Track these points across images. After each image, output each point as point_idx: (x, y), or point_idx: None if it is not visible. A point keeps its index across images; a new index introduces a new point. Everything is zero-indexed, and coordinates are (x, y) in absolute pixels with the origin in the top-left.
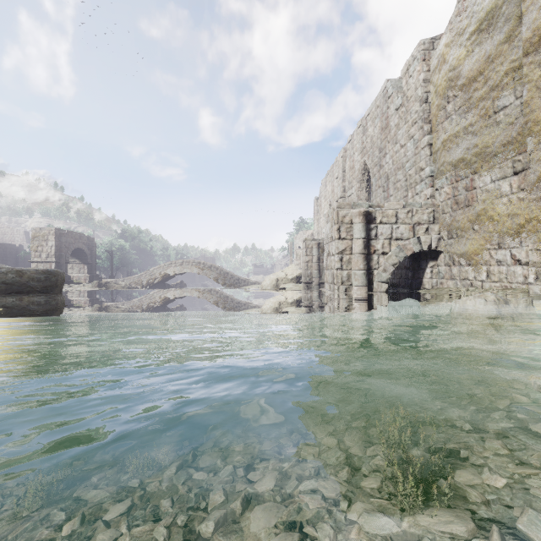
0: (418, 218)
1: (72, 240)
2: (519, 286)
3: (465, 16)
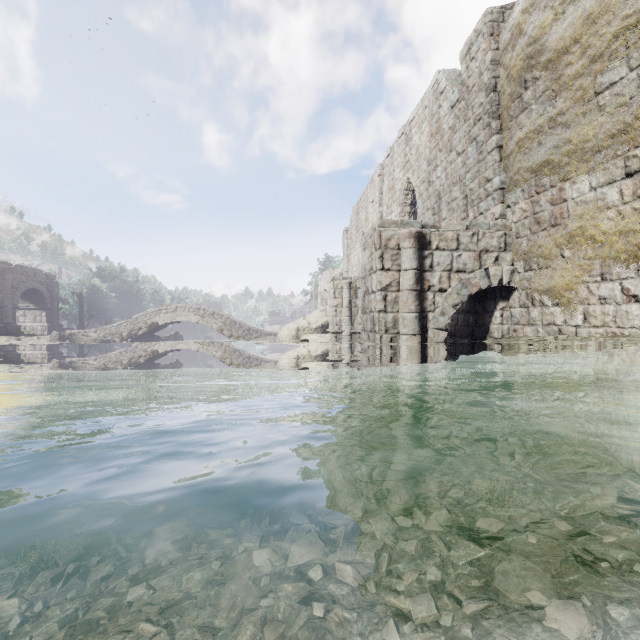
0: (486, 243)
1: (23, 278)
2: (635, 331)
3: None
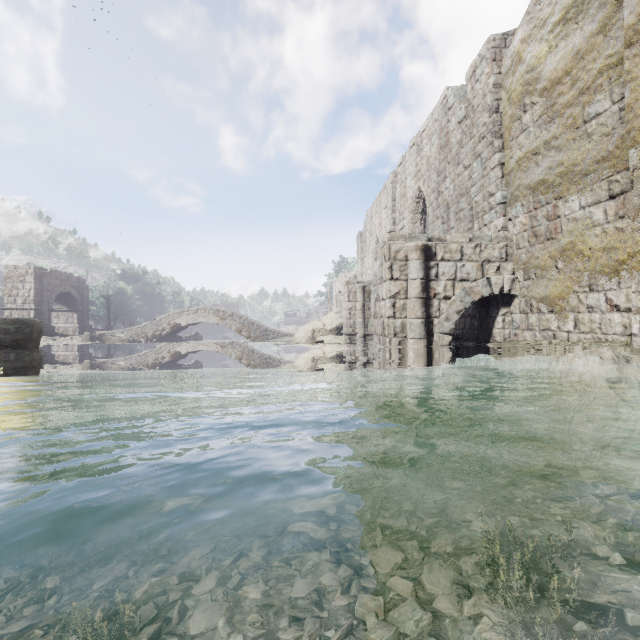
0: (488, 254)
1: (57, 282)
2: (617, 338)
3: (547, 3)
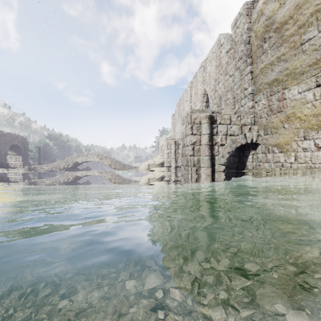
0: (244, 121)
1: (10, 139)
2: None
3: None
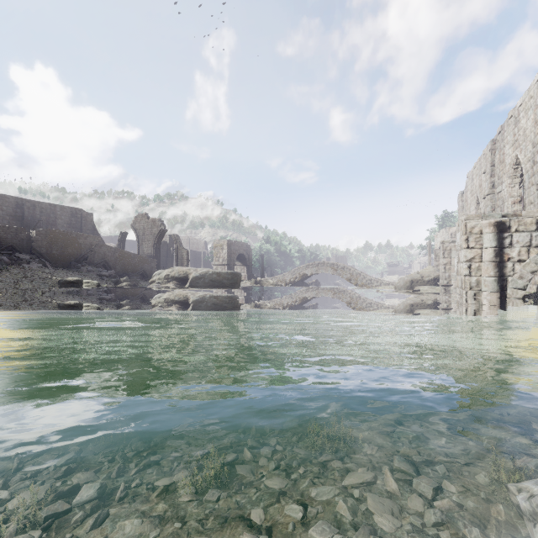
0: None
1: (237, 248)
2: None
3: None
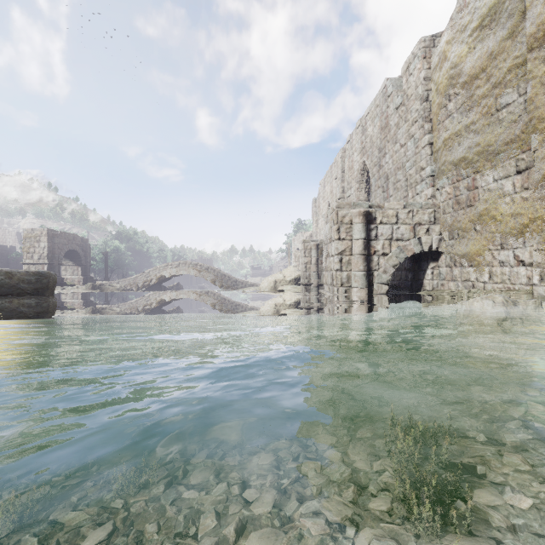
0: (419, 218)
1: (65, 241)
2: (522, 287)
3: (467, 12)
